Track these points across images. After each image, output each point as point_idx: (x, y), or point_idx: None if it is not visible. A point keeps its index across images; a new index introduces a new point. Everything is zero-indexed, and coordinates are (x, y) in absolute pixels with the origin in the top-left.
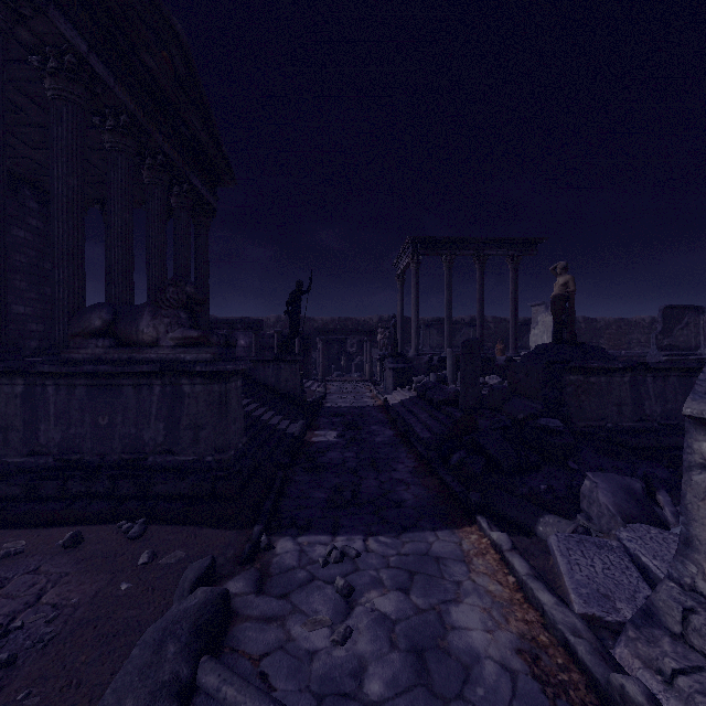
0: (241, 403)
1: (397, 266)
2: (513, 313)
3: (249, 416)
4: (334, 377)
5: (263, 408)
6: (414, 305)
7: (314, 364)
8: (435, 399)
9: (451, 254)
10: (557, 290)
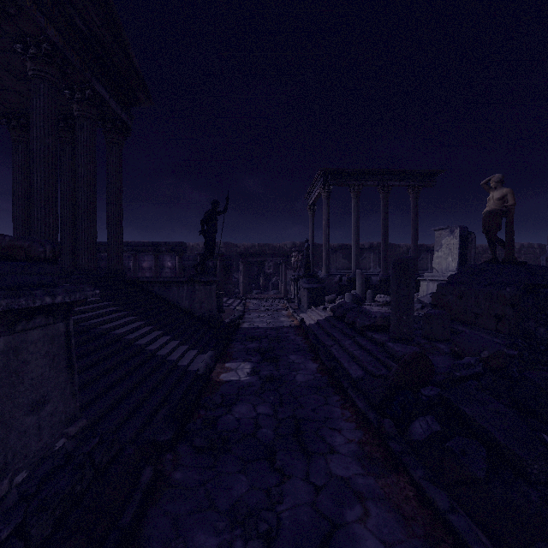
0: (68, 361)
1: (309, 198)
2: (414, 238)
3: (141, 351)
4: (254, 295)
5: (165, 337)
6: (325, 230)
7: (237, 283)
8: (358, 324)
9: (359, 184)
10: (492, 205)
